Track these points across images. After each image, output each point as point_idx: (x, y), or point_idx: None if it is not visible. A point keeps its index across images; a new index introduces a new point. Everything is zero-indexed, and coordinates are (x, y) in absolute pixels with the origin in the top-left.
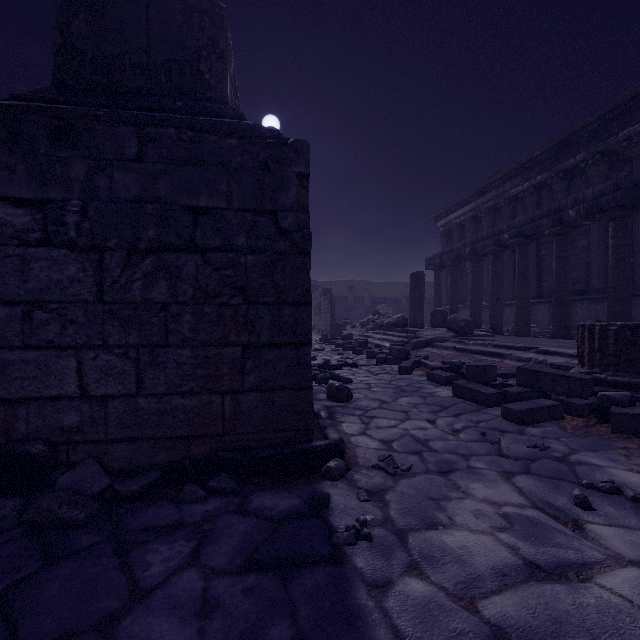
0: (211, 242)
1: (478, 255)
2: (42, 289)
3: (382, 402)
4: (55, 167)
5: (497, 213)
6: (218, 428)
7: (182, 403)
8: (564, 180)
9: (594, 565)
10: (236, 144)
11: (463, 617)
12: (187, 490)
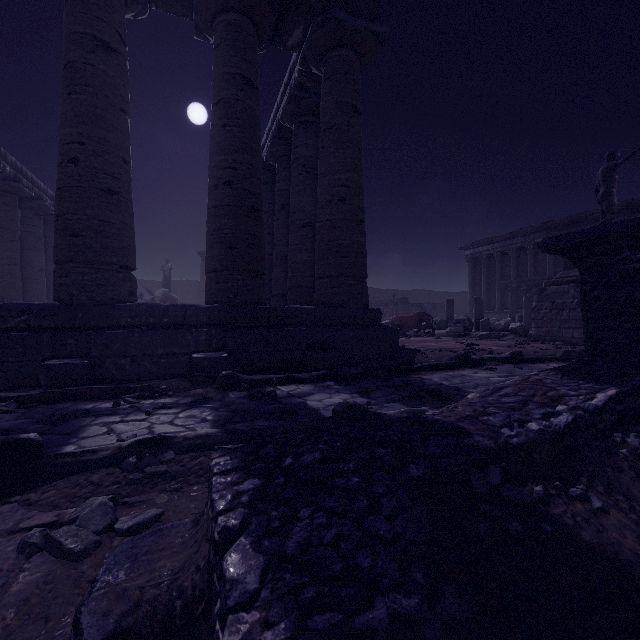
0: None
1: None
2: None
3: None
4: None
5: (521, 252)
6: None
7: None
8: None
9: None
10: None
11: None
12: None
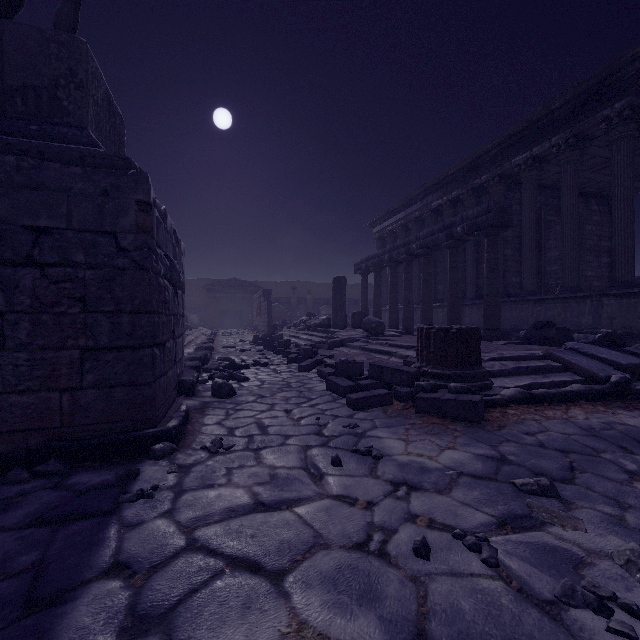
0: (49, 258)
1: (395, 262)
2: None
3: (261, 397)
4: None
5: (423, 223)
6: (57, 421)
7: (20, 400)
8: (473, 197)
9: (304, 500)
10: (80, 171)
11: (176, 537)
12: (11, 474)
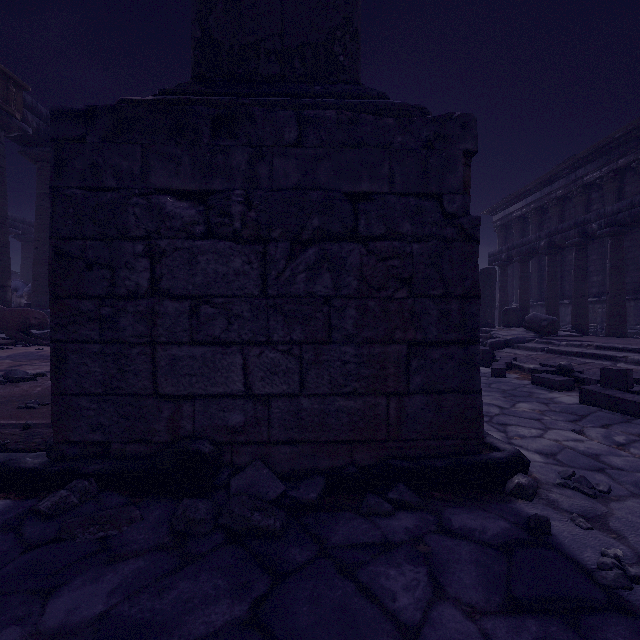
0: (375, 230)
1: (556, 248)
2: (208, 283)
3: (499, 407)
4: (217, 157)
5: (567, 203)
6: (381, 433)
7: (344, 405)
8: None
9: None
10: (392, 123)
11: None
12: (373, 502)
